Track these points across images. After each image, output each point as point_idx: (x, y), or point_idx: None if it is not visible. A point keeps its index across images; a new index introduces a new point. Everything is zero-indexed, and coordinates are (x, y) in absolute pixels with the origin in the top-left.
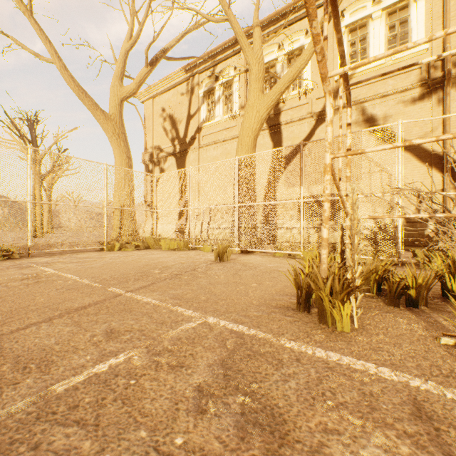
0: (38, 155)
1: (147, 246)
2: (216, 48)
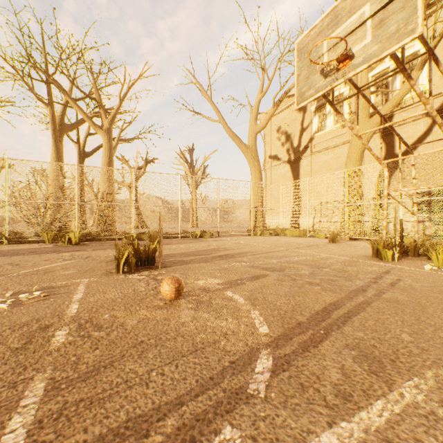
0: (194, 172)
1: (276, 233)
2: None
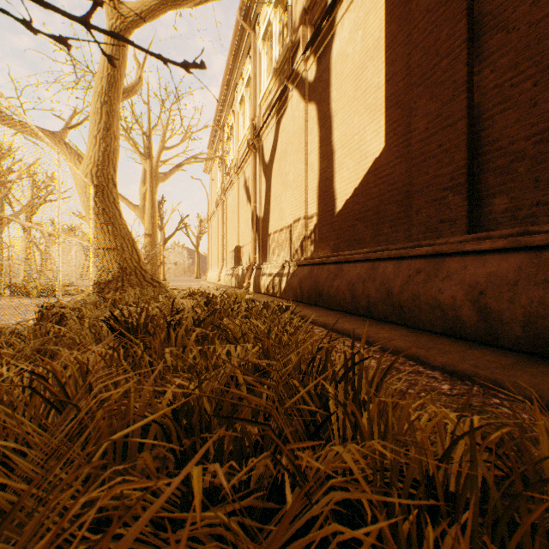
0: (163, 225)
1: None
2: (211, 132)
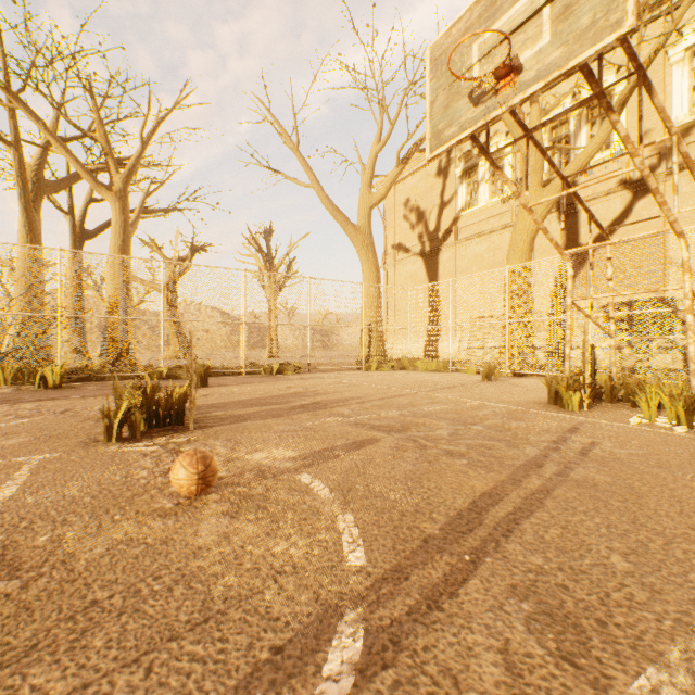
0: (273, 269)
1: (401, 367)
2: None
